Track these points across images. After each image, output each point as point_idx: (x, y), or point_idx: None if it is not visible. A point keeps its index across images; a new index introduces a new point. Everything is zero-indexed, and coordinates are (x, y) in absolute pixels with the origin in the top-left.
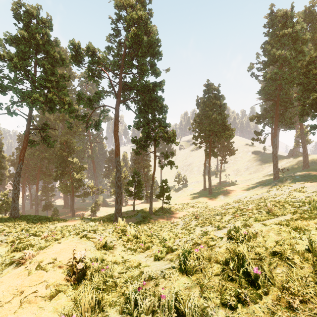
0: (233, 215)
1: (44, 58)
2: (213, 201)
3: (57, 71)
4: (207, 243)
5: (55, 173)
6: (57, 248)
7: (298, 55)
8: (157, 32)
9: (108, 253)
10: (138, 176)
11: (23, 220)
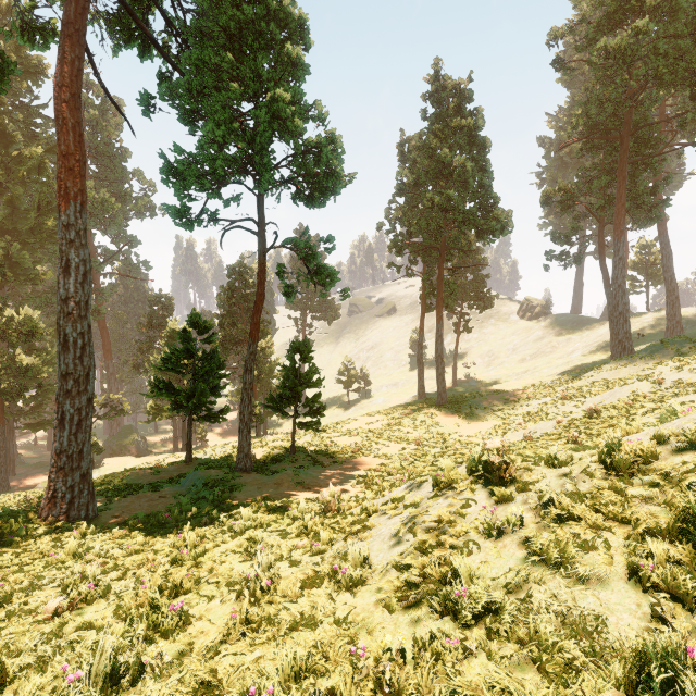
0: None
1: None
2: (459, 421)
3: None
4: None
5: None
6: None
7: None
8: None
9: None
10: (207, 336)
11: None
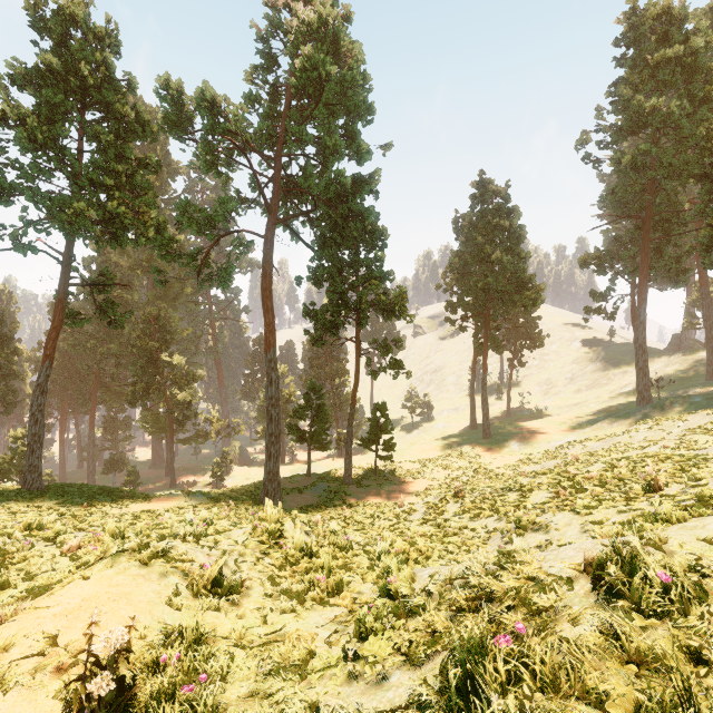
0: (551, 492)
1: (101, 120)
2: (495, 454)
3: (129, 149)
4: (523, 601)
5: (130, 387)
6: (74, 596)
7: (699, 108)
8: (364, 58)
9: (225, 609)
10: (319, 394)
11: (49, 497)
